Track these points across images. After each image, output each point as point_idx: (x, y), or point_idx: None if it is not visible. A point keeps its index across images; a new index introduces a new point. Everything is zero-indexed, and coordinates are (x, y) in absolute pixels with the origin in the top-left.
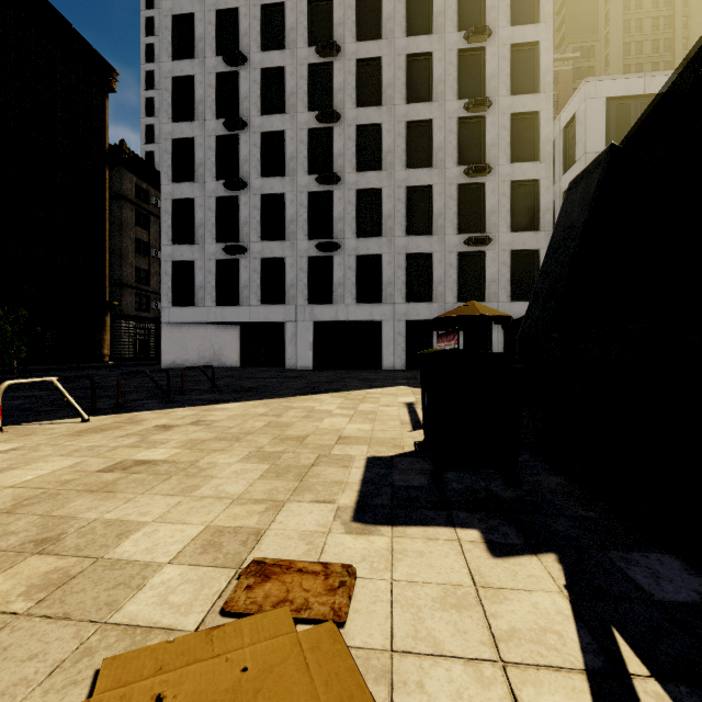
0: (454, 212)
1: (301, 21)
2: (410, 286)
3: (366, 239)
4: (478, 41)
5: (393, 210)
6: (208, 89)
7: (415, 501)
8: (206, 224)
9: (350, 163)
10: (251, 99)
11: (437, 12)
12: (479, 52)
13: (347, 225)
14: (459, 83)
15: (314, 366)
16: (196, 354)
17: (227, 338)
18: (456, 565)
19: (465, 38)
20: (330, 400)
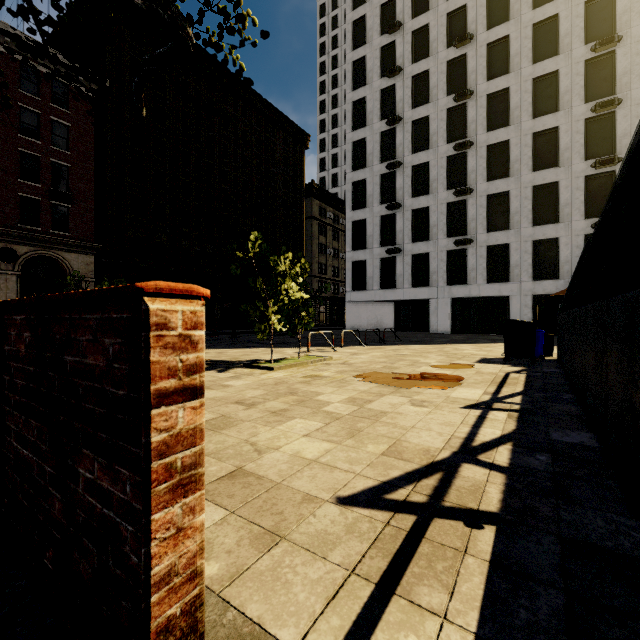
0: (581, 200)
1: (441, 79)
2: (536, 267)
3: (495, 233)
4: (607, 48)
5: (519, 207)
6: (375, 144)
7: (495, 362)
8: (374, 235)
9: (481, 176)
10: (404, 144)
11: (563, 35)
12: (609, 54)
13: (478, 224)
14: (586, 88)
15: (451, 331)
16: (366, 322)
17: (386, 311)
18: (499, 366)
19: (592, 51)
20: (466, 346)
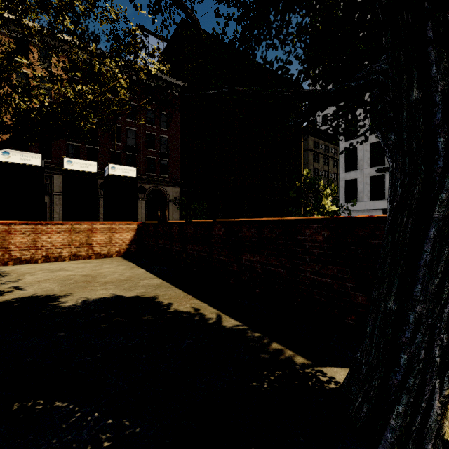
0: None
1: None
2: None
3: None
4: None
5: None
6: None
7: None
8: (364, 159)
9: None
10: None
11: None
12: None
13: None
14: None
15: None
16: None
17: None
18: None
19: None
20: None
